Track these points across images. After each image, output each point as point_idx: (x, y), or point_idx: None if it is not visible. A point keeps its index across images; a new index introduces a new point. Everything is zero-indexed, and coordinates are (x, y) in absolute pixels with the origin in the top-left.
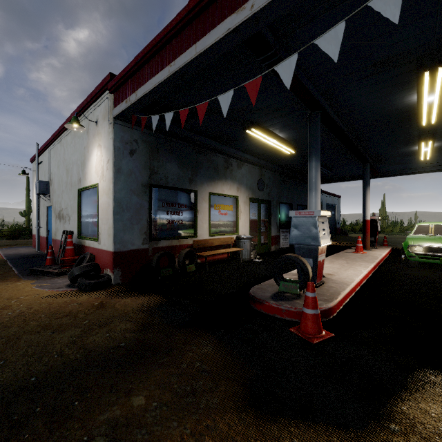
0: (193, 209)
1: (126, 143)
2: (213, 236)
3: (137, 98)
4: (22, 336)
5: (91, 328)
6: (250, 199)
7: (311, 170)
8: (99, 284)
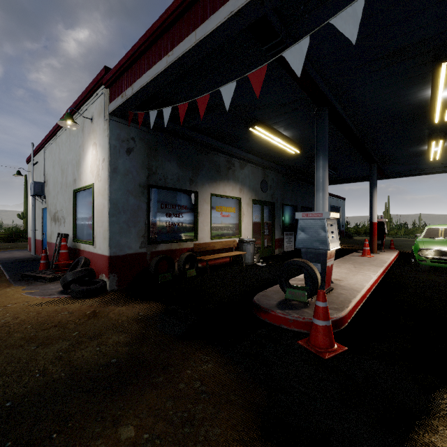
0: (193, 211)
1: (123, 141)
2: (214, 239)
3: (134, 92)
4: (3, 351)
5: (80, 341)
6: (253, 201)
7: (319, 169)
8: (93, 290)
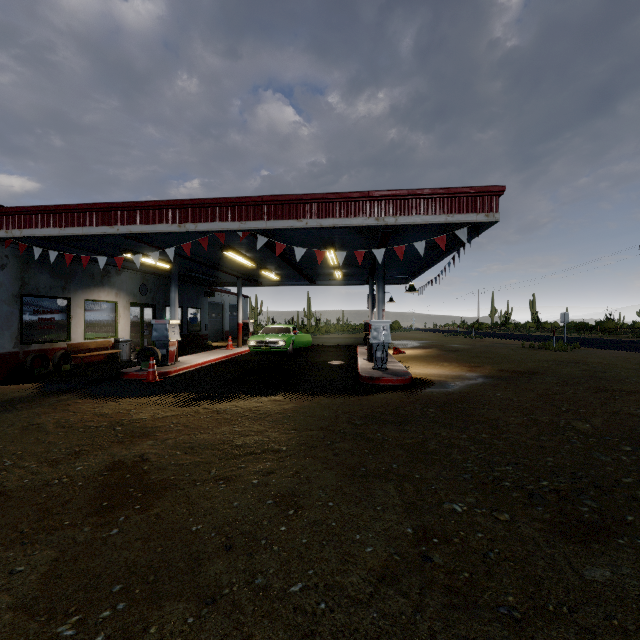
0: (66, 315)
1: None
2: (88, 340)
3: (23, 235)
4: None
5: (6, 393)
6: (131, 304)
7: (172, 292)
8: None
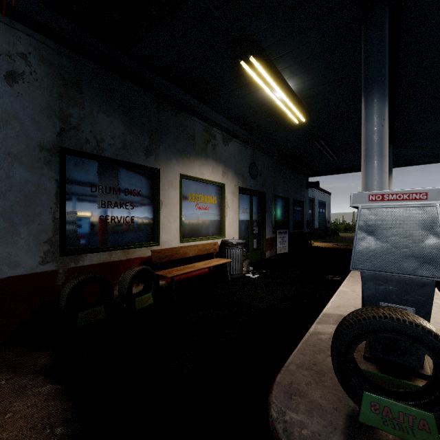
0: (152, 199)
1: None
2: (186, 242)
3: None
4: None
5: None
6: (239, 190)
7: (372, 118)
8: None
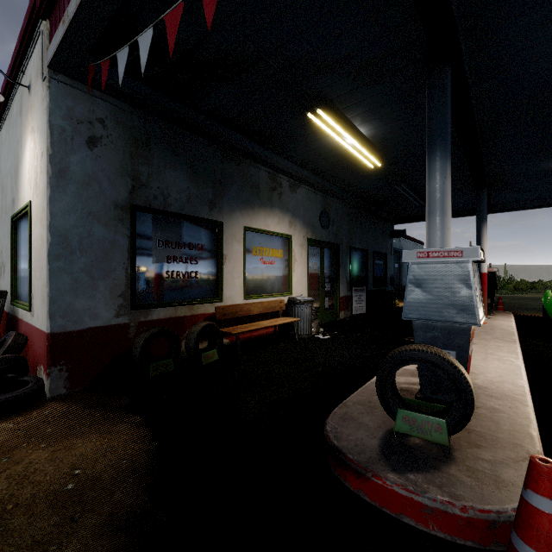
0: (215, 254)
1: (80, 122)
2: (250, 299)
3: (78, 1)
4: None
5: None
6: (309, 241)
7: (434, 175)
8: (6, 404)
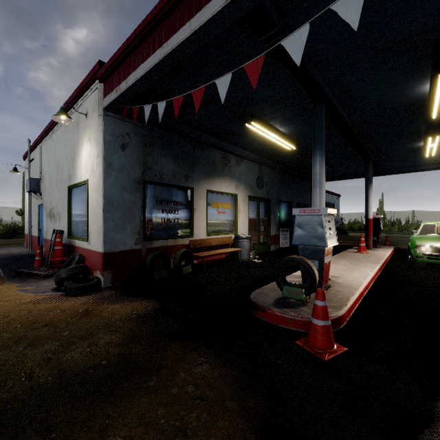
0: (189, 207)
1: (117, 136)
2: (210, 236)
3: (128, 86)
4: None
5: (71, 341)
6: (249, 198)
7: (315, 165)
8: (87, 287)
